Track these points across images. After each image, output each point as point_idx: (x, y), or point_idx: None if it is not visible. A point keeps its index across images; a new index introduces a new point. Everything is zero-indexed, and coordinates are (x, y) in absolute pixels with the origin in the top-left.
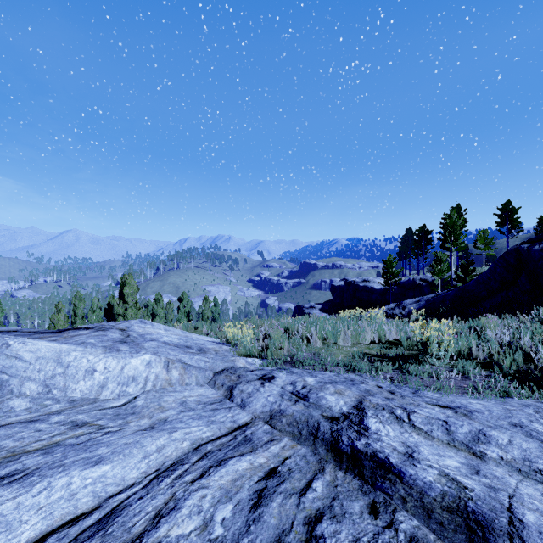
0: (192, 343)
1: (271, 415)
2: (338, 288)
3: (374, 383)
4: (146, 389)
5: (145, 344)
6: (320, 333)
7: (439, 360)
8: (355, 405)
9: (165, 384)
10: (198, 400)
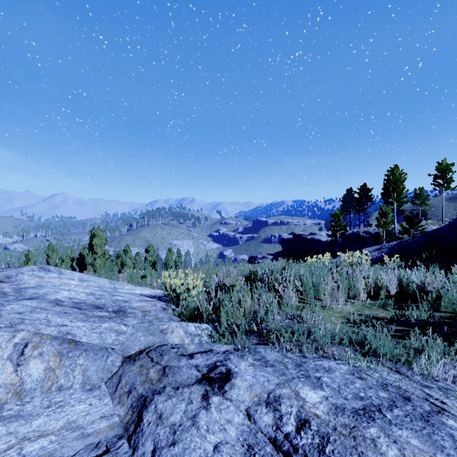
0: (108, 300)
1: None
2: (287, 241)
3: None
4: None
5: (9, 305)
6: (293, 285)
7: None
8: None
9: (6, 396)
10: (49, 450)
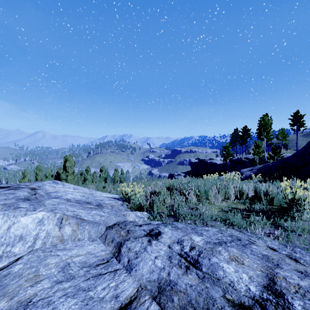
0: (92, 199)
1: (159, 287)
2: (194, 164)
3: (262, 242)
4: (34, 248)
5: (47, 201)
6: (194, 191)
7: (303, 215)
8: (266, 285)
9: (56, 241)
10: (83, 260)
